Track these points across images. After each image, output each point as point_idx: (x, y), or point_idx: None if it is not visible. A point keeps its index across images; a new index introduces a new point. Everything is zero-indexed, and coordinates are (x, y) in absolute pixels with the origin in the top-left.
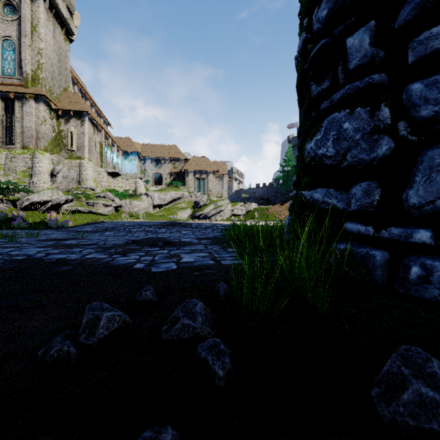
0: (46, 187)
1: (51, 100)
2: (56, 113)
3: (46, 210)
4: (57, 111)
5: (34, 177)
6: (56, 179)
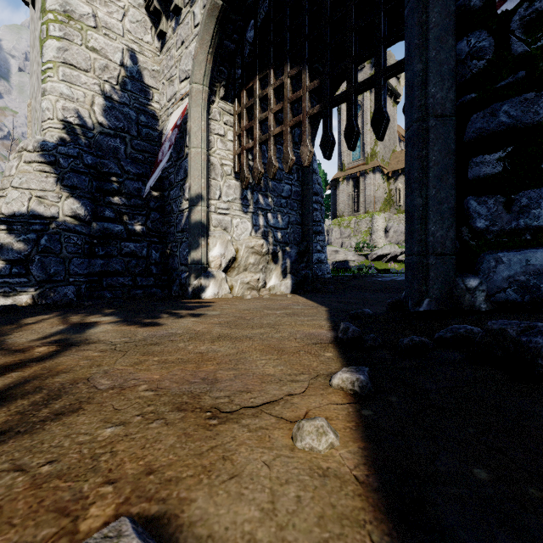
0: (381, 242)
1: (384, 167)
2: (387, 176)
3: (386, 260)
4: (387, 173)
5: (373, 234)
6: (388, 234)
